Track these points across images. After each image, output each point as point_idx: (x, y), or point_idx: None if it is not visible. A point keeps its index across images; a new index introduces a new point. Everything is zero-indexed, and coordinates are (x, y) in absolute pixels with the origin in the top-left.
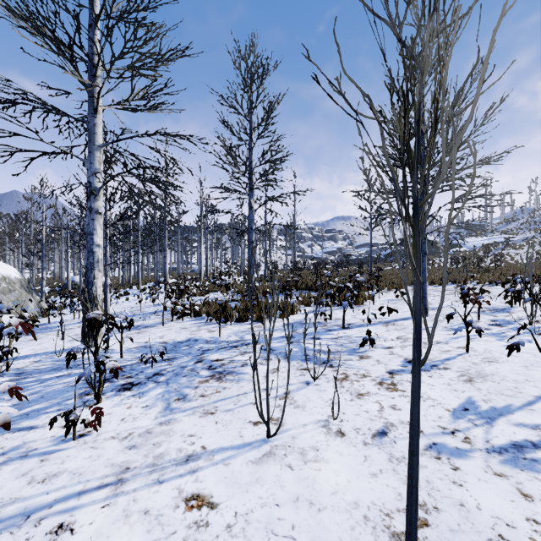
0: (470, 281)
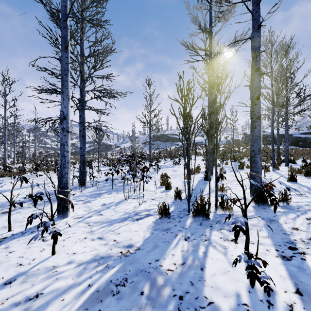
0: (94, 162)
